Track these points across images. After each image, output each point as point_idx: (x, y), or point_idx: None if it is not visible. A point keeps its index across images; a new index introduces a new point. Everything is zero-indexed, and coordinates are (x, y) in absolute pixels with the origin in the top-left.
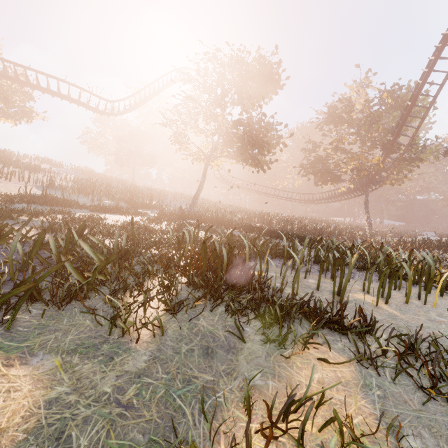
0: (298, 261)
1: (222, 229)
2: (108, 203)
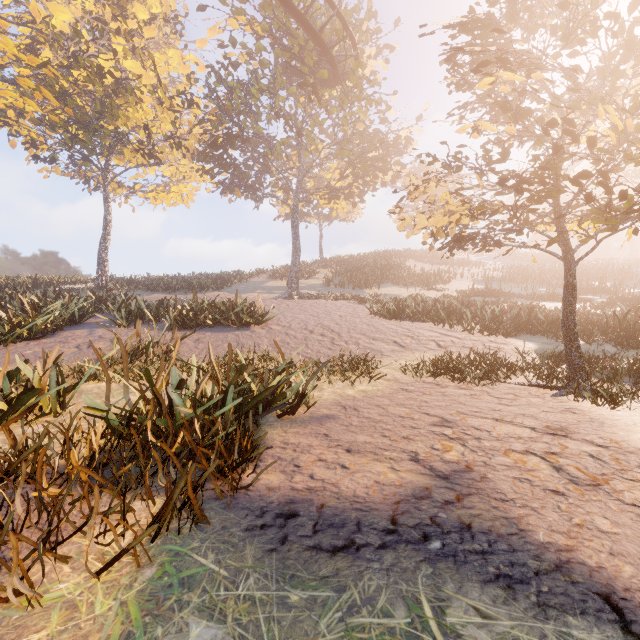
0: None
1: None
2: (542, 291)
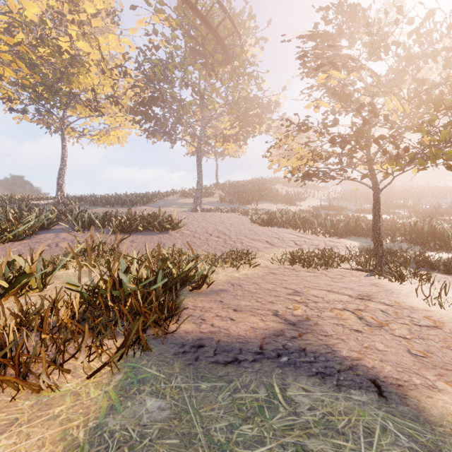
0: None
1: None
2: (366, 206)
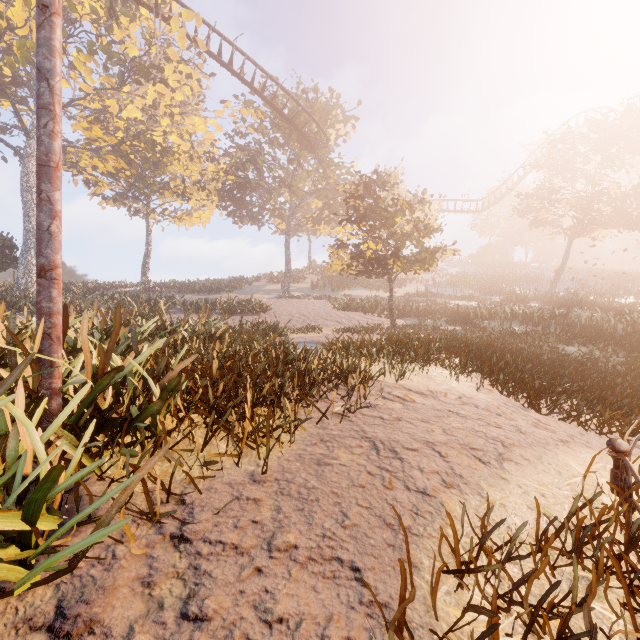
0: (484, 313)
1: (502, 306)
2: (467, 293)
